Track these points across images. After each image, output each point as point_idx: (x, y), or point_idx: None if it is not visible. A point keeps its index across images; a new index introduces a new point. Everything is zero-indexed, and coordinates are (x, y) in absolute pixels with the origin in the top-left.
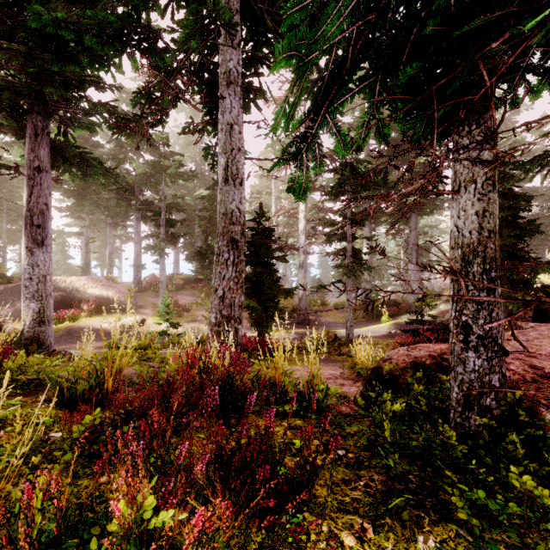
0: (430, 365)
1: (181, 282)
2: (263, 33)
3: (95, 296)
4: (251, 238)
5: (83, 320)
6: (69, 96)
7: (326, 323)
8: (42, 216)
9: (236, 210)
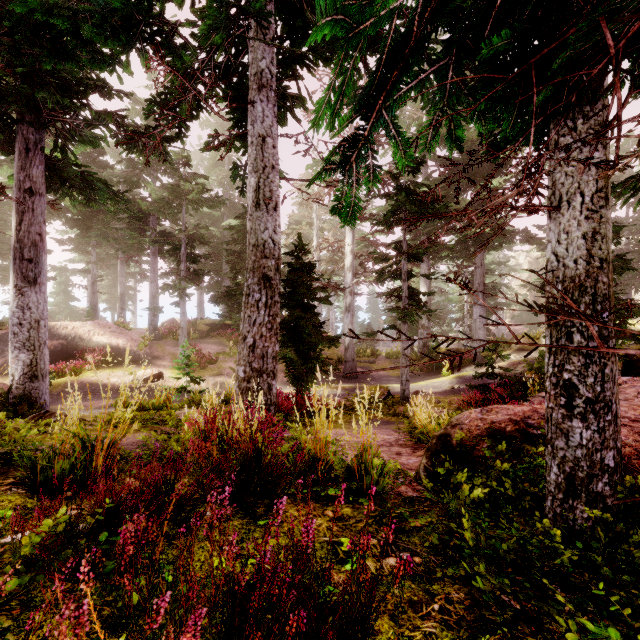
0: (512, 433)
1: (206, 328)
2: (302, 28)
3: (103, 344)
4: (288, 275)
5: (88, 374)
6: (66, 103)
7: (376, 377)
8: (35, 248)
9: (270, 240)
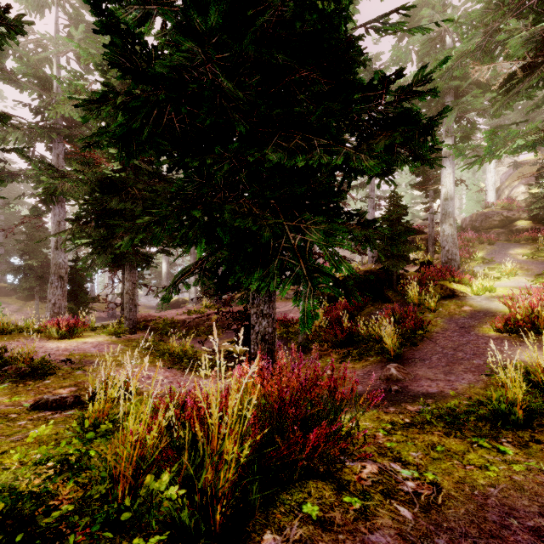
0: None
1: None
2: None
3: None
4: (70, 271)
5: None
6: None
7: None
8: None
9: (63, 262)
